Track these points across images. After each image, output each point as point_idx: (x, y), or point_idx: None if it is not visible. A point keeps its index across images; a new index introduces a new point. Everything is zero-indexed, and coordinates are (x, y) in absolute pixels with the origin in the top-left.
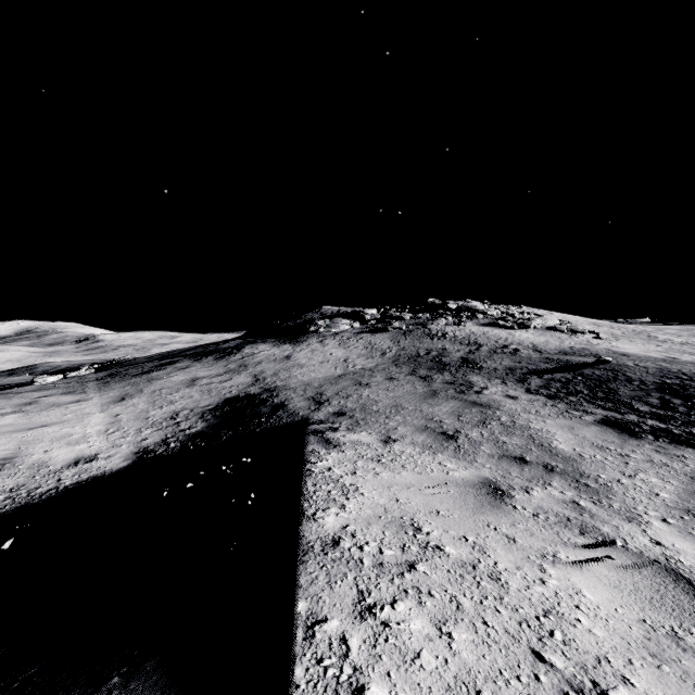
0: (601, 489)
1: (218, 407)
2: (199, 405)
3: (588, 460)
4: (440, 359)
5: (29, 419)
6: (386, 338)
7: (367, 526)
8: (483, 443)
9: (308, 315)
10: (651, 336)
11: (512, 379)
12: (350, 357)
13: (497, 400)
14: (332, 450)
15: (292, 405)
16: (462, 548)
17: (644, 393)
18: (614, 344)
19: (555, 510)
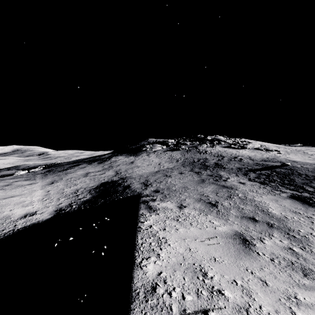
0: (302, 239)
1: (98, 187)
2: (88, 186)
3: (290, 220)
4: (204, 164)
5: (6, 193)
6: (178, 153)
7: (173, 272)
8: (231, 209)
9: (142, 142)
10: (304, 152)
11: (240, 173)
12: (161, 162)
13: (235, 184)
14: (152, 213)
15: (133, 186)
16: (235, 292)
17: (308, 181)
18: (287, 156)
19: (282, 255)
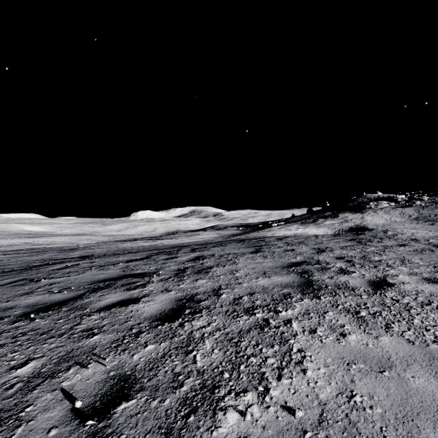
0: None
1: (349, 230)
2: (343, 229)
3: None
4: None
5: (305, 229)
6: (411, 210)
7: None
8: None
9: (359, 199)
10: None
11: None
12: (392, 218)
13: None
14: None
15: (376, 229)
16: None
17: None
18: None
19: None
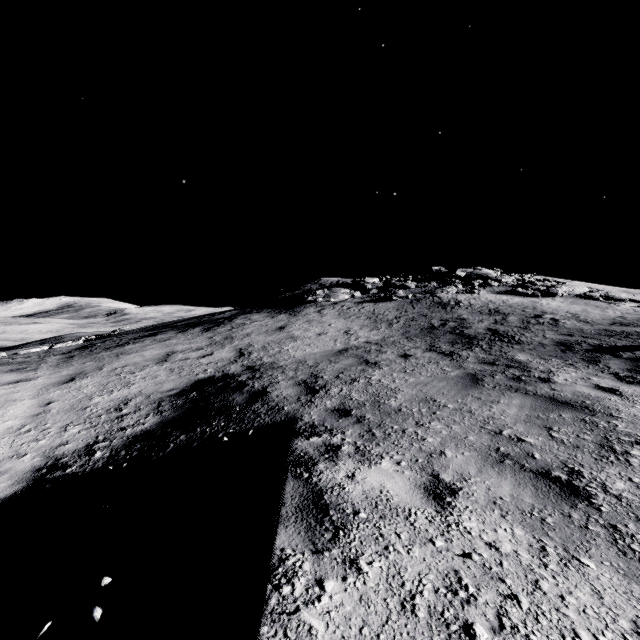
0: None
1: (183, 392)
2: (159, 389)
3: None
4: (461, 331)
5: None
6: (390, 307)
7: None
8: None
9: (307, 286)
10: None
11: (575, 358)
12: (351, 329)
13: (592, 395)
14: (329, 555)
15: (276, 393)
16: None
17: None
18: None
19: None
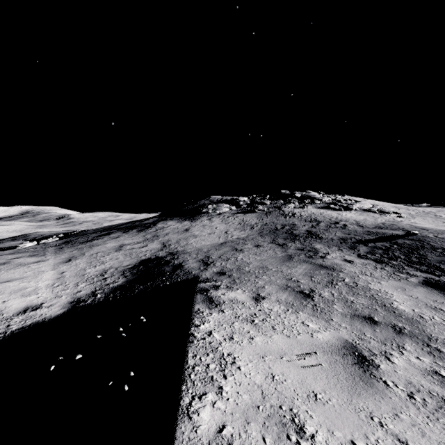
0: None
1: (135, 266)
2: (122, 265)
3: (429, 322)
4: (292, 232)
5: None
6: (253, 217)
7: (245, 425)
8: (335, 302)
9: (202, 201)
10: (436, 215)
11: (345, 247)
12: (229, 230)
13: (338, 263)
14: (214, 309)
15: (187, 266)
16: None
17: None
18: (412, 221)
19: (426, 387)
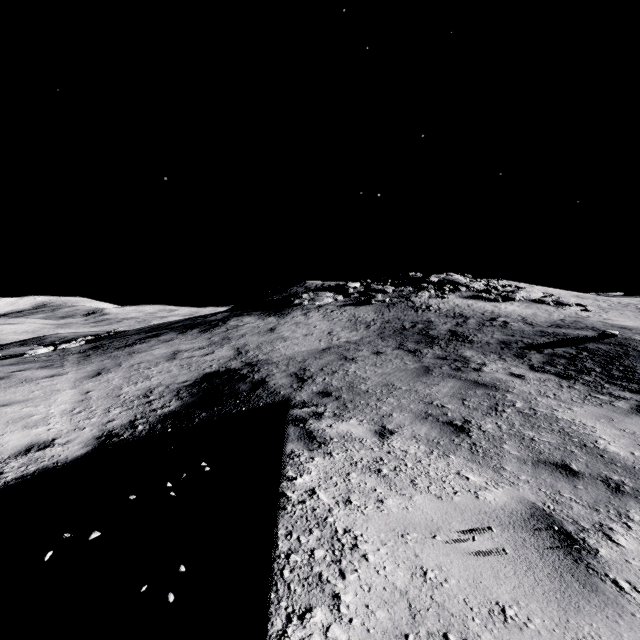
0: None
1: (196, 383)
2: (176, 381)
3: None
4: (427, 332)
5: None
6: (369, 310)
7: None
8: (505, 440)
9: (293, 289)
10: (639, 308)
11: (509, 354)
12: (334, 330)
13: (503, 379)
14: (316, 451)
15: (273, 382)
16: None
17: None
18: (605, 317)
19: None
